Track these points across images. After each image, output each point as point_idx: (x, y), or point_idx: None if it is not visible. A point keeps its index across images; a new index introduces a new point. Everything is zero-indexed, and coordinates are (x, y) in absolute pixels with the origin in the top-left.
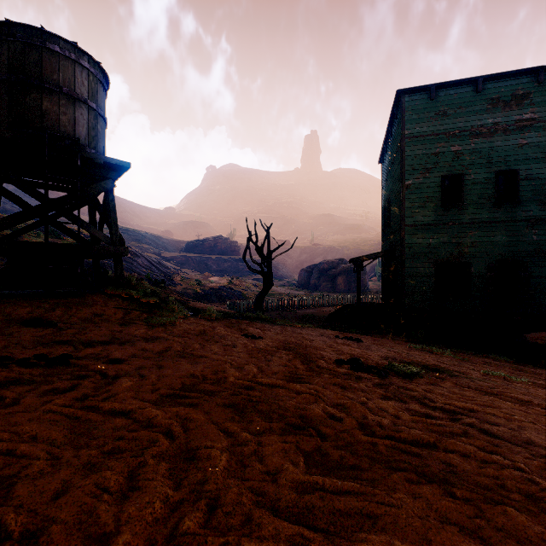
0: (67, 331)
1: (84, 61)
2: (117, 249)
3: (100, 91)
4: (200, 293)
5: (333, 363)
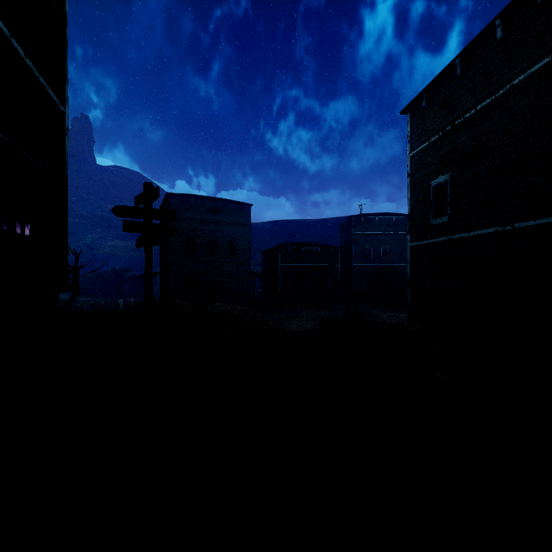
0: None
1: None
2: None
3: None
4: None
5: None
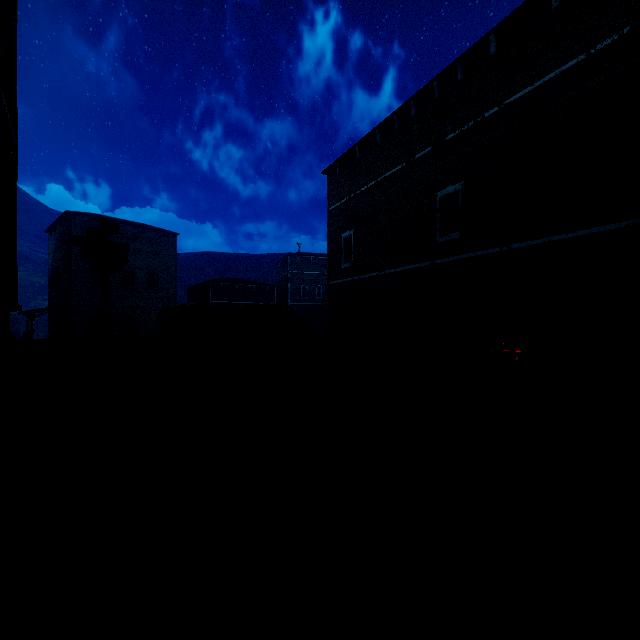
0: None
1: None
2: None
3: None
4: None
5: None
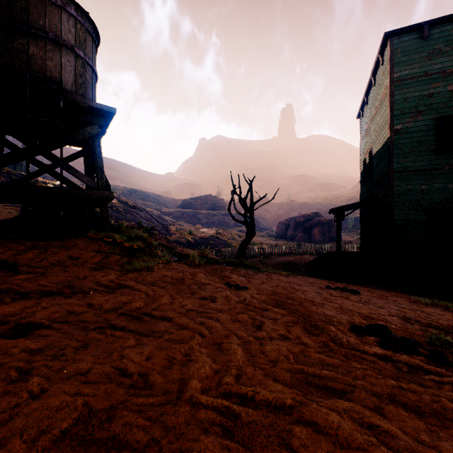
0: (17, 276)
1: (70, 9)
2: (102, 193)
3: (88, 41)
4: (192, 241)
5: (349, 330)
